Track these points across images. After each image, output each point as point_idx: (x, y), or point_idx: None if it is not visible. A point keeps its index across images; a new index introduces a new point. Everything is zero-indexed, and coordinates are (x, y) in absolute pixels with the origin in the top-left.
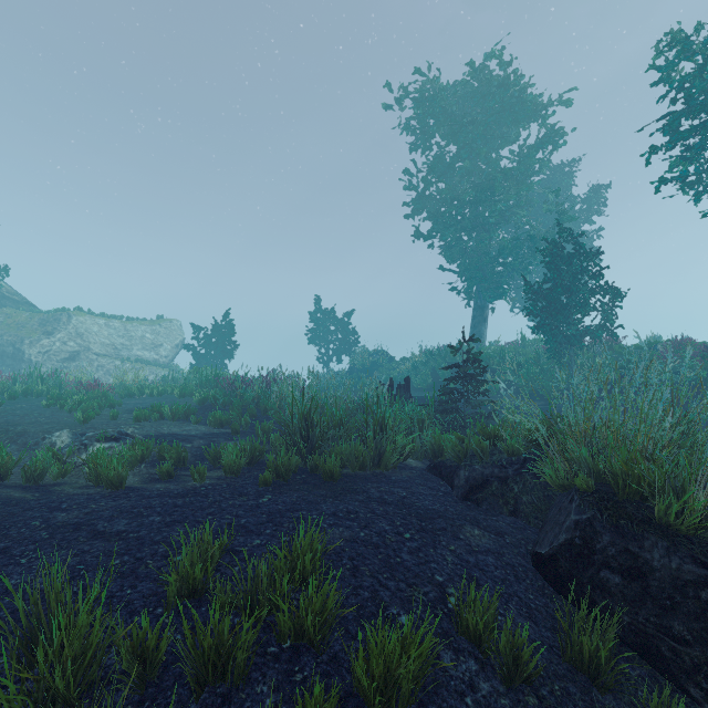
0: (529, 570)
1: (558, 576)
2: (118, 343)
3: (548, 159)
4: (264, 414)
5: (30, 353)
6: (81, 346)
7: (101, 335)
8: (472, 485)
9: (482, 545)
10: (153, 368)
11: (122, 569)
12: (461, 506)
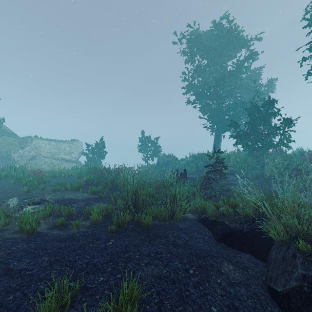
0: (267, 298)
1: (290, 309)
2: (54, 152)
3: (249, 66)
4: (116, 187)
5: (14, 156)
6: (37, 153)
7: (46, 148)
8: (224, 233)
9: (236, 278)
10: (69, 163)
11: (12, 304)
12: (219, 246)
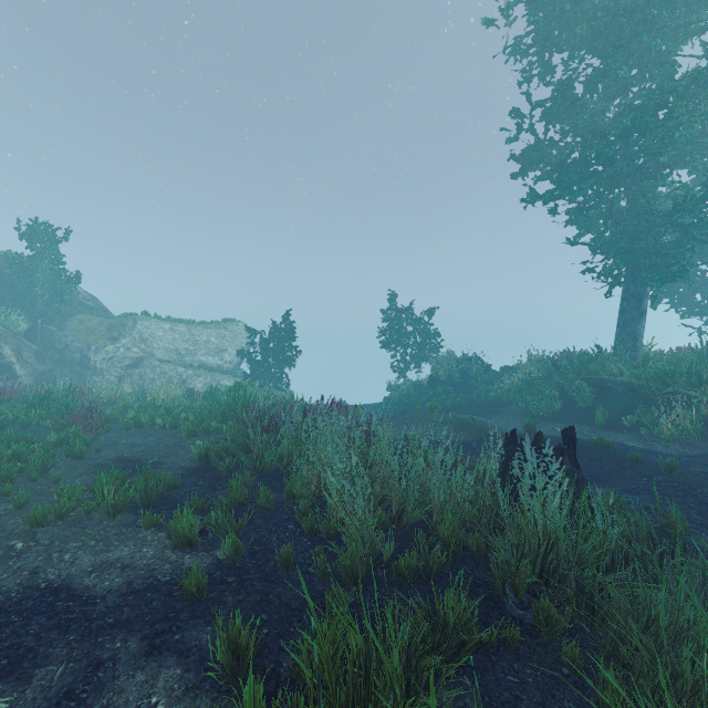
0: None
1: None
2: (182, 348)
3: None
4: (290, 500)
5: (95, 360)
6: (144, 352)
7: (165, 340)
8: None
9: None
10: (215, 375)
11: None
12: None
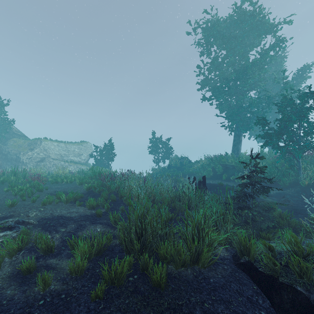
0: None
1: None
2: (63, 153)
3: (275, 56)
4: (120, 198)
5: (23, 158)
6: (46, 155)
7: (55, 150)
8: (299, 311)
9: None
10: (78, 165)
11: None
12: None
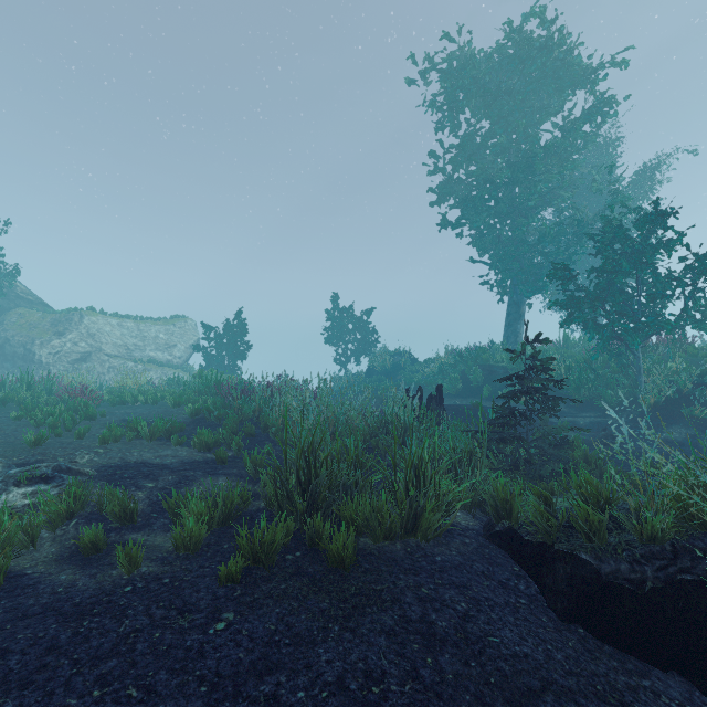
0: None
1: None
2: (131, 343)
3: (595, 134)
4: (265, 431)
5: (40, 354)
6: (92, 347)
7: (113, 336)
8: (582, 592)
9: None
10: (165, 370)
11: None
12: (571, 641)
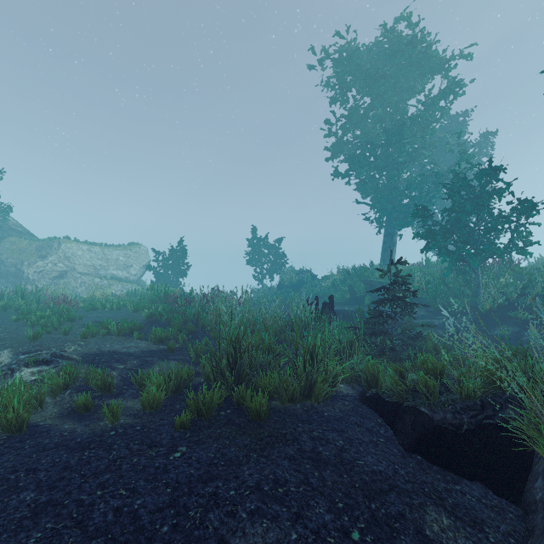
0: None
1: None
2: (98, 264)
3: (448, 108)
4: (202, 329)
5: (28, 272)
6: (68, 267)
7: (84, 258)
8: (421, 433)
9: None
10: (124, 284)
11: None
12: (411, 463)
